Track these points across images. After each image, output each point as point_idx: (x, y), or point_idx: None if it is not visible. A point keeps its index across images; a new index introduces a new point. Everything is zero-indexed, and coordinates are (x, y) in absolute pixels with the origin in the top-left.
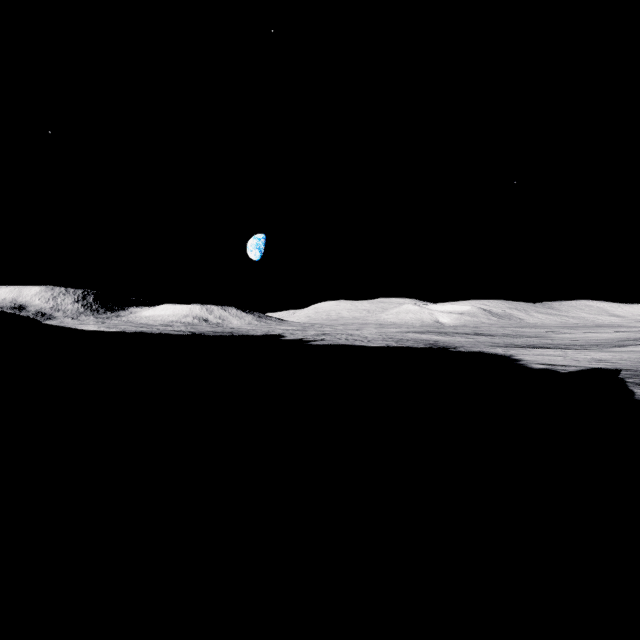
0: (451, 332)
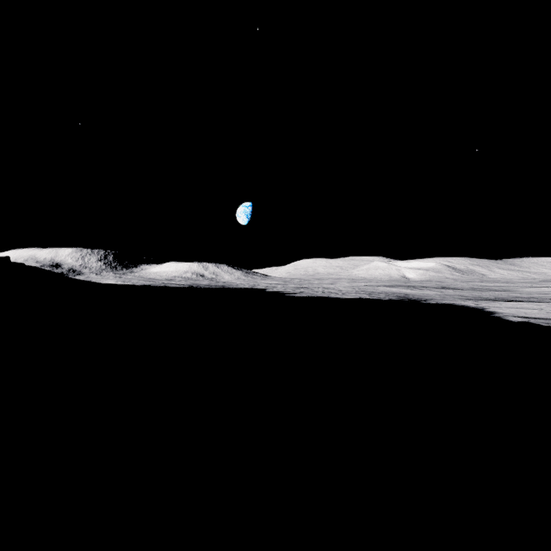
0: (419, 286)
